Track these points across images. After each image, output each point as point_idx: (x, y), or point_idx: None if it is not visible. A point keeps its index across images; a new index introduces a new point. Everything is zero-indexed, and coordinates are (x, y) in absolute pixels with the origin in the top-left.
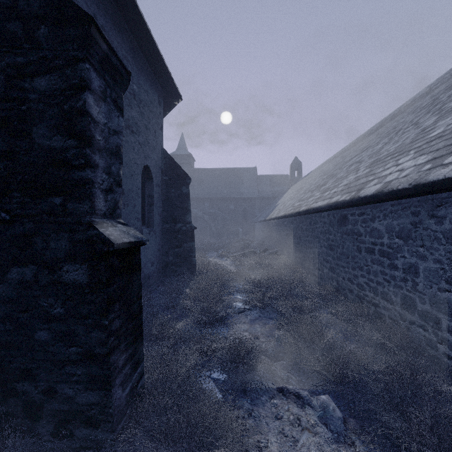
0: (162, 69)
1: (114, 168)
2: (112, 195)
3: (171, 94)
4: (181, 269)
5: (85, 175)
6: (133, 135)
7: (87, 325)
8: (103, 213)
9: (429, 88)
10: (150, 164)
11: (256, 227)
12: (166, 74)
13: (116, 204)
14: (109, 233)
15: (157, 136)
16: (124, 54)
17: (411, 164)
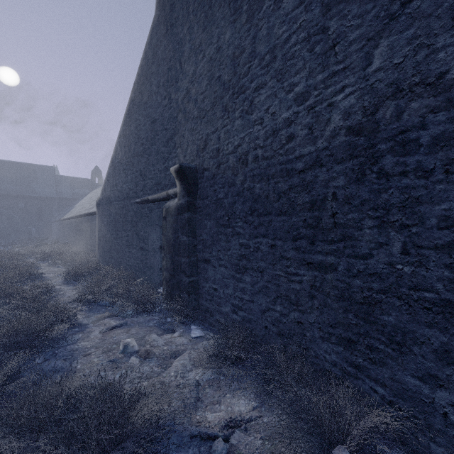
0: None
1: None
2: None
3: None
4: None
5: None
6: None
7: None
8: None
9: None
10: None
11: (53, 226)
12: None
13: None
14: None
15: None
16: None
17: None
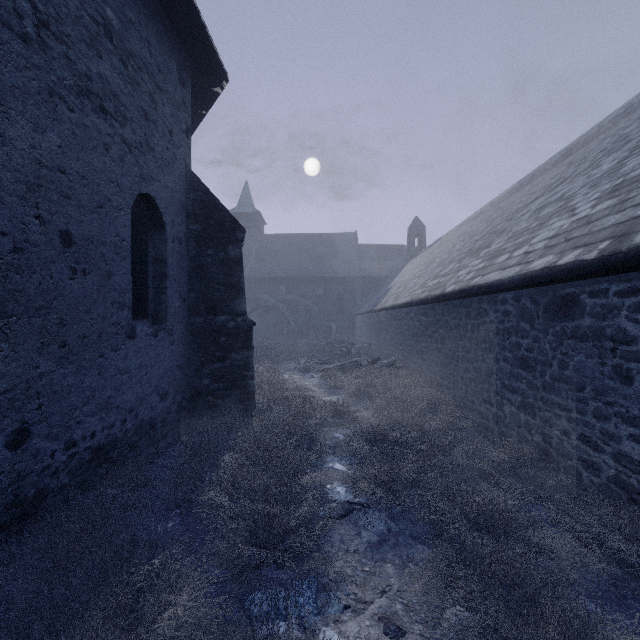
0: None
1: None
2: None
3: (208, 68)
4: (227, 402)
5: None
6: (104, 117)
7: None
8: None
9: None
10: (156, 193)
11: (356, 321)
12: (190, 14)
13: None
14: None
15: (177, 144)
16: None
17: None
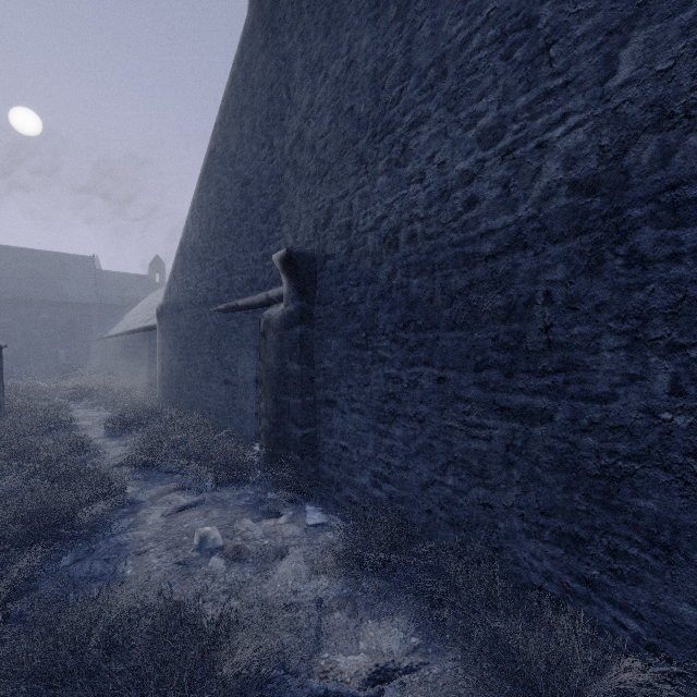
0: None
1: None
2: None
3: None
4: None
5: None
6: None
7: None
8: None
9: None
10: None
11: (92, 347)
12: None
13: None
14: None
15: None
16: None
17: None
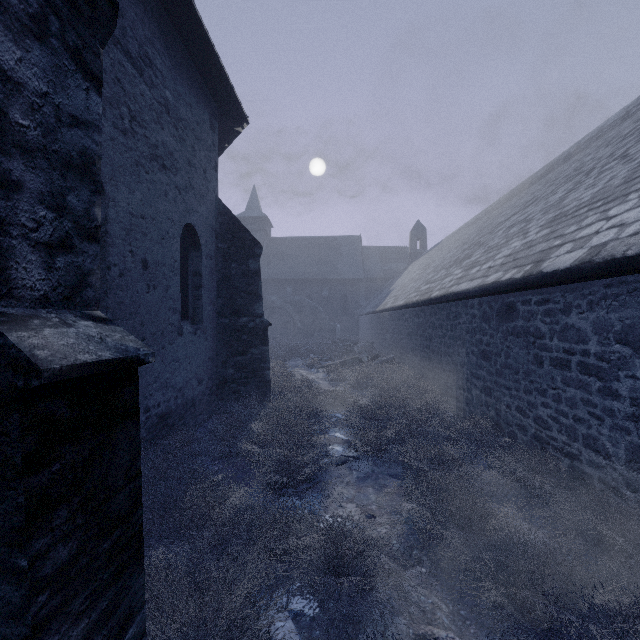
0: (214, 70)
1: (74, 199)
2: (70, 258)
3: (232, 114)
4: (247, 388)
5: None
6: (164, 172)
7: None
8: (40, 296)
9: (626, 112)
10: (195, 222)
11: (360, 321)
12: (221, 79)
13: (82, 277)
14: (37, 342)
15: (209, 179)
16: (148, 37)
17: None
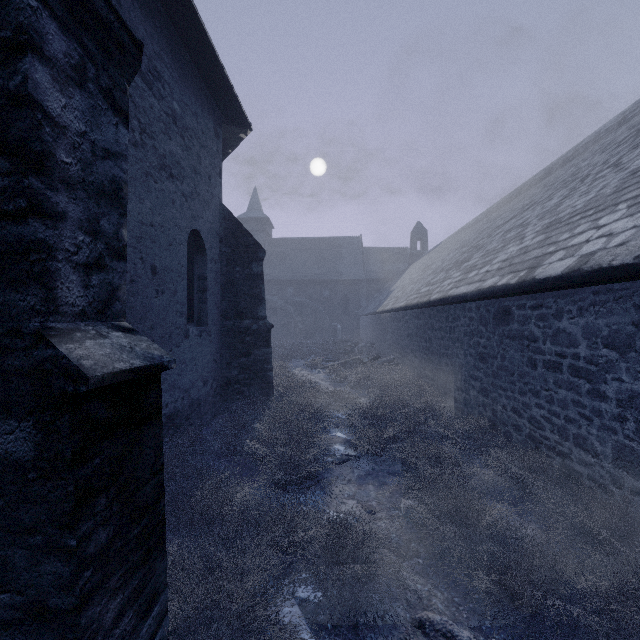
0: (219, 80)
1: (106, 223)
2: (103, 276)
3: (236, 121)
4: (251, 389)
5: (29, 233)
6: (172, 181)
7: (32, 547)
8: (79, 311)
9: (622, 117)
10: (201, 227)
11: (361, 322)
12: (226, 89)
13: (112, 292)
14: (82, 353)
15: (213, 185)
16: (157, 51)
17: (627, 225)
